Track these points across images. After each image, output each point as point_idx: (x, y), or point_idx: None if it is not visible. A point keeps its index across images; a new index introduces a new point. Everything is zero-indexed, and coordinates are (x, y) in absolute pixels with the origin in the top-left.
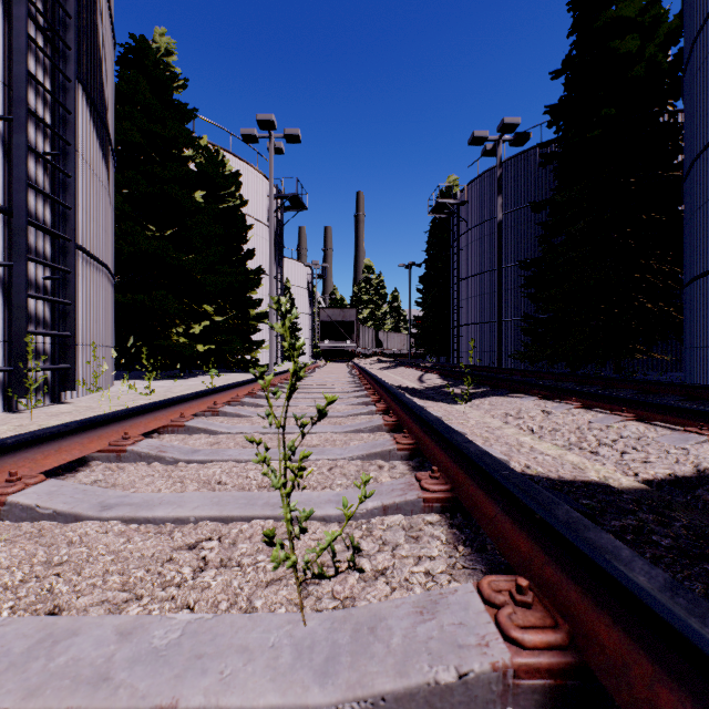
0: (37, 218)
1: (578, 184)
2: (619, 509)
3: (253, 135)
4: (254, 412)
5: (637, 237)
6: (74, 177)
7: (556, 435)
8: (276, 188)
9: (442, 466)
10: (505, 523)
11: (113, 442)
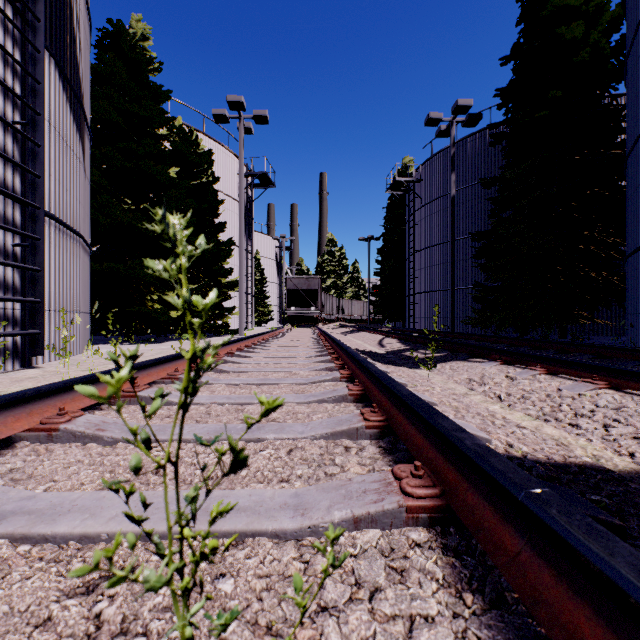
0: (5, 186)
1: (526, 162)
2: (637, 507)
3: (224, 116)
4: (215, 379)
5: (581, 211)
6: (43, 146)
7: (528, 404)
8: (246, 167)
9: (423, 455)
10: (541, 573)
11: (44, 419)
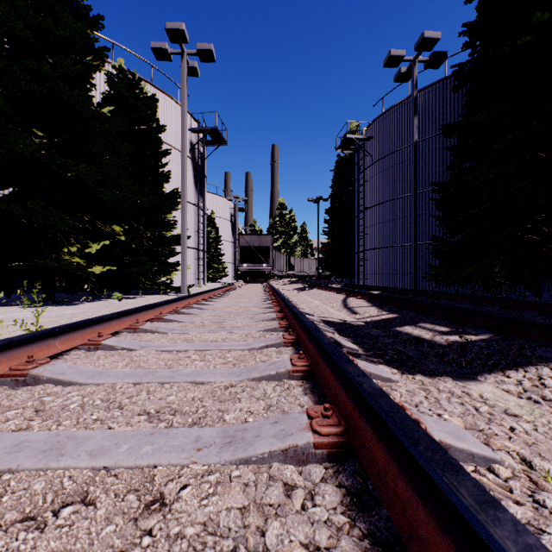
0: None
1: (496, 104)
2: None
3: (164, 50)
4: None
5: None
6: None
7: None
8: (197, 123)
9: None
10: None
11: None
